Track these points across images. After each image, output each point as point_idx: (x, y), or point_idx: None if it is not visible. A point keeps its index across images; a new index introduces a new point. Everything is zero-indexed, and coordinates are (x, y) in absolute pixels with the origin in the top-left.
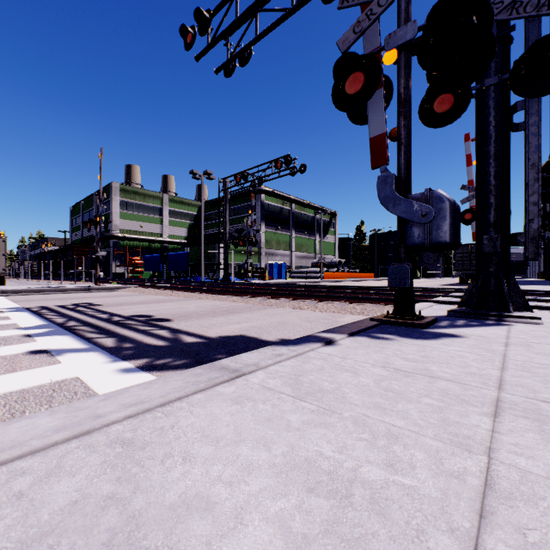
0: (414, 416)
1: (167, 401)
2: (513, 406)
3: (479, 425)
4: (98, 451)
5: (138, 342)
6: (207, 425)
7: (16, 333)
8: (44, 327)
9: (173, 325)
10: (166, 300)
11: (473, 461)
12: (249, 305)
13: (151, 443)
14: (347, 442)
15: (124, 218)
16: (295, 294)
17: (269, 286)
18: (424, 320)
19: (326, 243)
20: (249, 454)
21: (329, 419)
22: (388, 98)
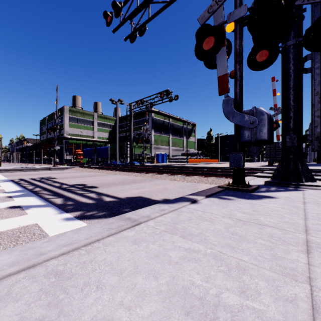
0: (254, 253)
1: (89, 242)
2: (318, 245)
3: (298, 260)
4: (38, 281)
5: (77, 201)
6: (115, 260)
7: (3, 195)
8: (20, 192)
9: (98, 190)
10: (95, 175)
11: (300, 288)
12: (145, 178)
13: (75, 274)
14: (211, 273)
15: (71, 127)
16: (172, 171)
17: (156, 167)
18: (251, 187)
19: (190, 142)
20: (143, 283)
21: (197, 255)
22: (229, 52)
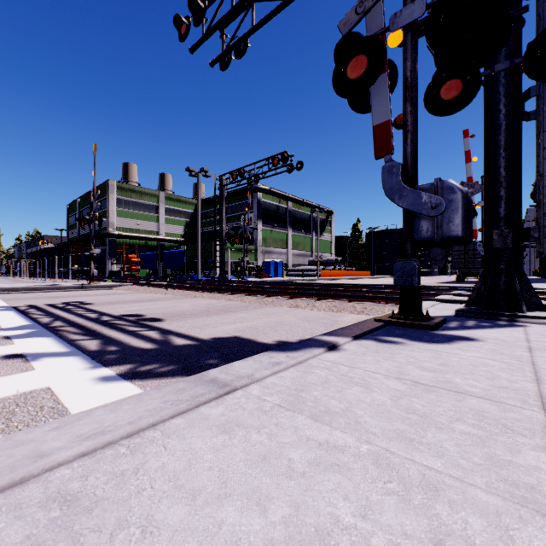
0: (451, 452)
1: (136, 430)
2: None
3: (539, 467)
4: (25, 516)
5: (124, 345)
6: (183, 469)
7: None
8: (26, 328)
9: (164, 325)
10: (160, 298)
11: None
12: (245, 304)
13: (102, 501)
14: (371, 497)
15: (120, 216)
16: (292, 292)
17: (266, 284)
18: (432, 320)
19: (323, 241)
20: (236, 520)
21: (343, 458)
22: (393, 84)
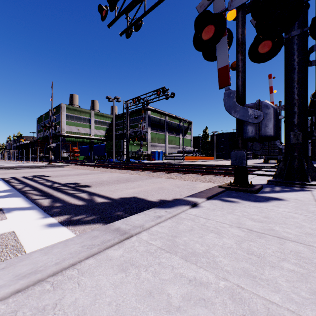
0: (285, 287)
1: (60, 269)
2: None
3: None
4: None
5: (65, 202)
6: (89, 304)
7: None
8: (7, 191)
9: (91, 189)
10: (90, 173)
11: None
12: (140, 176)
13: None
14: None
15: (68, 125)
16: (168, 169)
17: (153, 164)
18: (254, 187)
19: (186, 139)
20: None
21: (207, 293)
22: (230, 43)
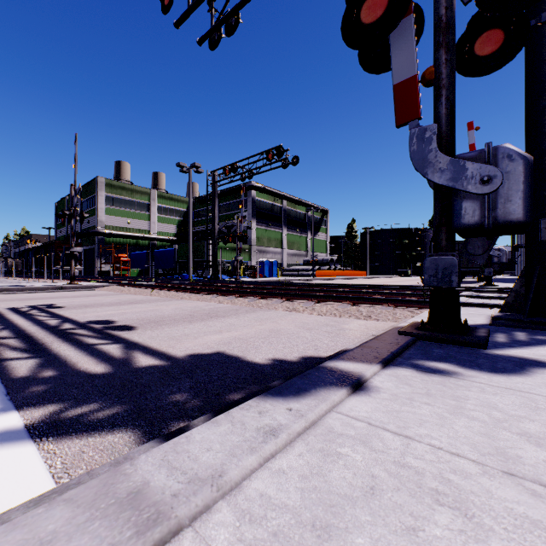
0: None
1: None
2: None
3: None
4: None
5: (67, 367)
6: None
7: None
8: None
9: (133, 336)
10: (142, 300)
11: None
12: (236, 307)
13: None
14: None
15: (110, 214)
16: (288, 293)
17: (260, 284)
18: (476, 334)
19: (318, 241)
20: None
21: None
22: (418, 33)
